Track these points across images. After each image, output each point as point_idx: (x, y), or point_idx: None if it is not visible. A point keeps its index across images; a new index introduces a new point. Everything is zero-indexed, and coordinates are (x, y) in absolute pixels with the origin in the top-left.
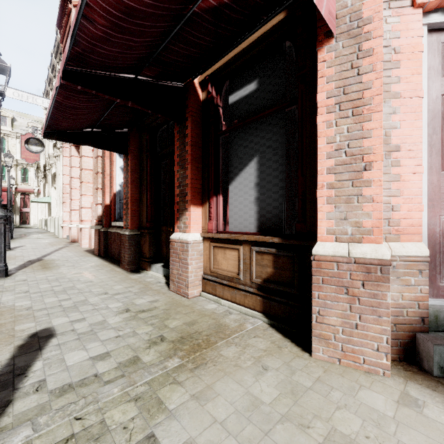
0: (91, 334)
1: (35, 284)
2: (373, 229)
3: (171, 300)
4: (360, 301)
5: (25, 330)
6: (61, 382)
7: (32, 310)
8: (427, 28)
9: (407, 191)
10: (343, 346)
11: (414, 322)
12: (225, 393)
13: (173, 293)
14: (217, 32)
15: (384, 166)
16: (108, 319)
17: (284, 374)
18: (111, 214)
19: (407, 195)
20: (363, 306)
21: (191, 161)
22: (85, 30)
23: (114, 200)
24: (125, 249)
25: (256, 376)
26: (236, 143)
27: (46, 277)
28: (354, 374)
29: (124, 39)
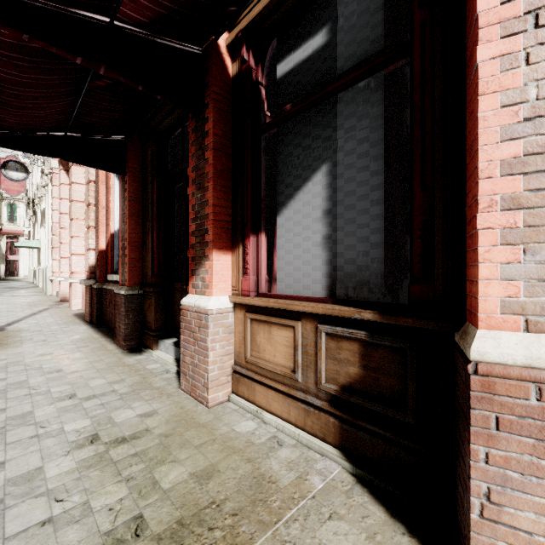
0: None
1: None
2: None
3: (177, 412)
4: None
5: None
6: None
7: None
8: None
9: None
10: None
11: None
12: None
13: (185, 394)
14: None
15: None
16: (48, 465)
17: None
18: (107, 263)
19: None
20: None
21: (213, 176)
22: None
23: (111, 244)
24: (121, 316)
25: None
26: (290, 142)
27: None
28: None
29: None
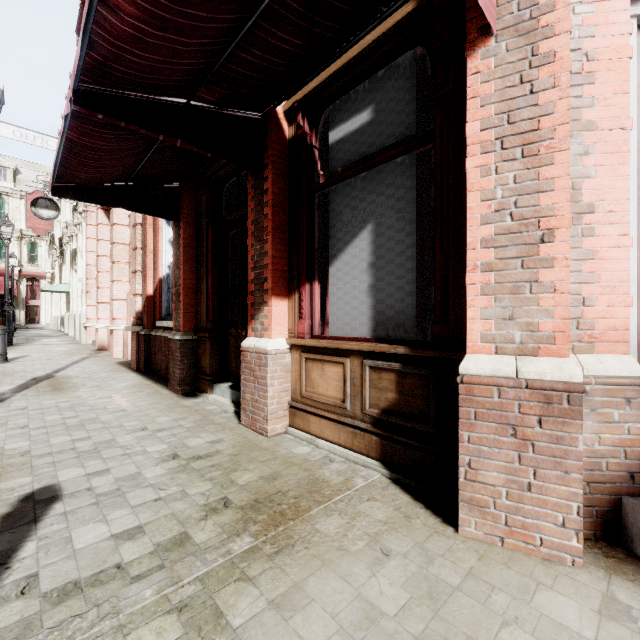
0: (116, 496)
1: (39, 415)
2: (555, 335)
3: (241, 440)
4: (535, 448)
5: (15, 489)
6: (62, 578)
7: (29, 456)
8: (636, 21)
9: (607, 274)
10: (507, 518)
11: (618, 480)
12: (323, 598)
13: (246, 428)
14: (311, 31)
15: (571, 237)
16: (145, 471)
17: (415, 564)
18: (155, 309)
19: (607, 281)
20: (540, 455)
21: (272, 231)
22: (105, 25)
23: (159, 289)
24: (176, 361)
25: (372, 567)
26: (341, 202)
27: (57, 404)
28: (527, 564)
29: (167, 40)
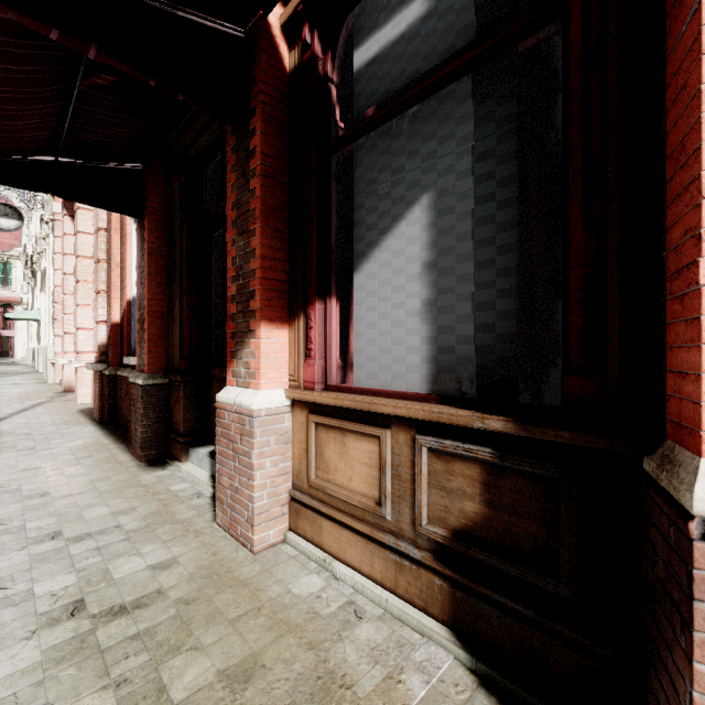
0: None
1: None
2: None
3: (207, 561)
4: None
5: None
6: None
7: None
8: None
9: None
10: None
11: None
12: None
13: (222, 531)
14: None
15: None
16: None
17: None
18: (123, 340)
19: None
20: None
21: (261, 215)
22: None
23: (127, 315)
24: (137, 415)
25: None
26: (374, 164)
27: None
28: None
29: None
